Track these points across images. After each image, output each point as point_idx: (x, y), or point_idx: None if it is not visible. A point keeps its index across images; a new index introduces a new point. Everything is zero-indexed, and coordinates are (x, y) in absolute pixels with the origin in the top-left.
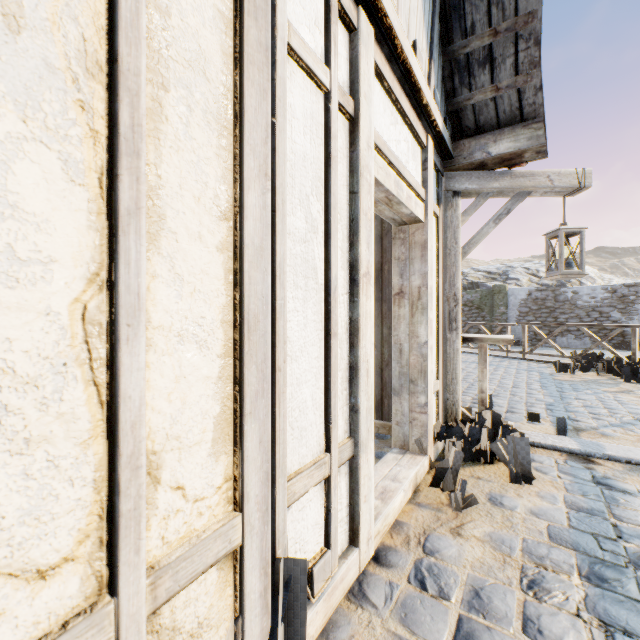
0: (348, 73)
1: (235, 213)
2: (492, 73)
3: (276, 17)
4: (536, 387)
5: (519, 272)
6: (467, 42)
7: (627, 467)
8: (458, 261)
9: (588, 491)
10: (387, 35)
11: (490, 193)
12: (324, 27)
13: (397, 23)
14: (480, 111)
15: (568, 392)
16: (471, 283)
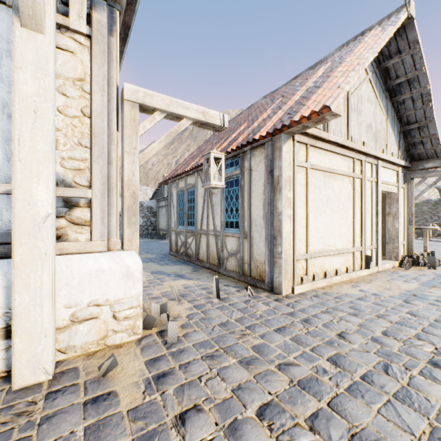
0: (375, 173)
1: (360, 208)
2: (423, 146)
3: (365, 178)
4: None
5: None
6: (412, 139)
7: None
8: (413, 201)
9: None
10: (384, 160)
11: (427, 177)
12: (370, 170)
13: (387, 157)
14: (420, 154)
15: None
16: None
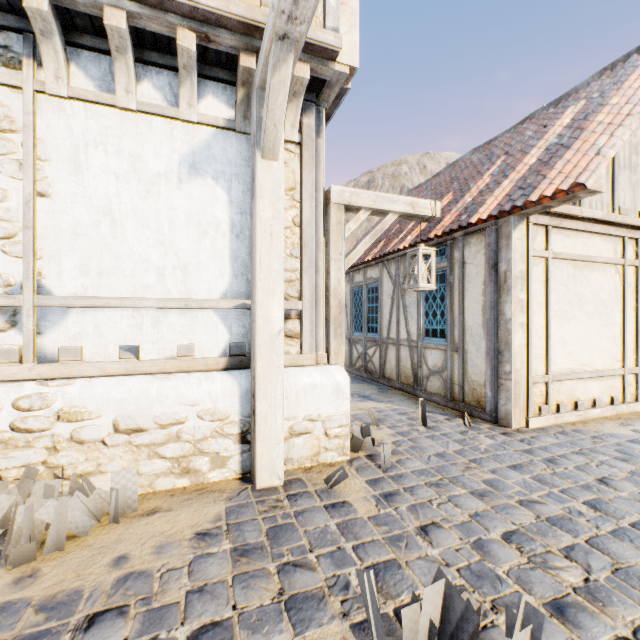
0: None
1: (635, 309)
2: None
3: None
4: None
5: None
6: None
7: None
8: None
9: None
10: None
11: None
12: None
13: None
14: None
15: None
16: None
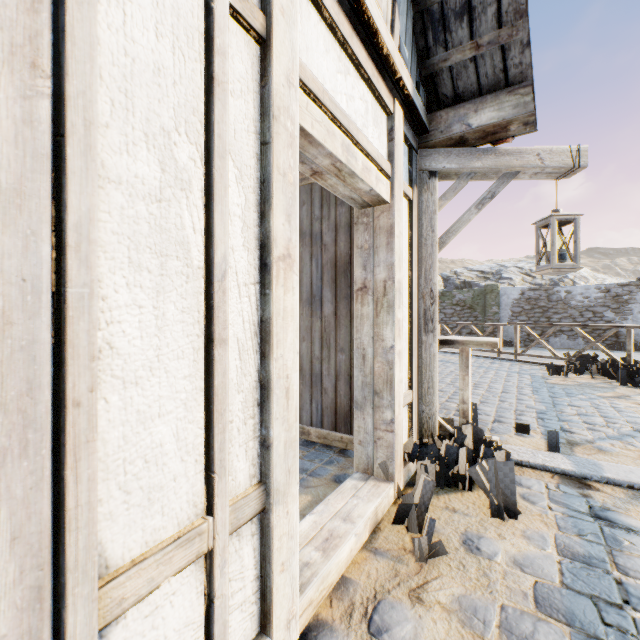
0: None
1: None
2: (471, 26)
3: None
4: (527, 392)
5: (512, 271)
6: None
7: (629, 493)
8: (435, 252)
9: (585, 529)
10: None
11: (472, 174)
12: None
13: None
14: (458, 75)
15: (561, 398)
16: (464, 282)
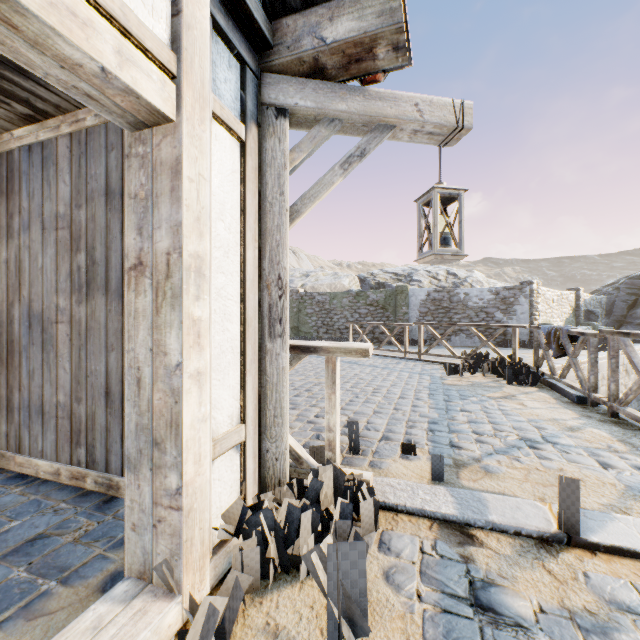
0: None
1: None
2: None
3: None
4: (424, 396)
5: (422, 274)
6: None
7: (517, 545)
8: (285, 223)
9: (460, 639)
10: None
11: (336, 121)
12: None
13: None
14: None
15: (455, 401)
16: (378, 283)
